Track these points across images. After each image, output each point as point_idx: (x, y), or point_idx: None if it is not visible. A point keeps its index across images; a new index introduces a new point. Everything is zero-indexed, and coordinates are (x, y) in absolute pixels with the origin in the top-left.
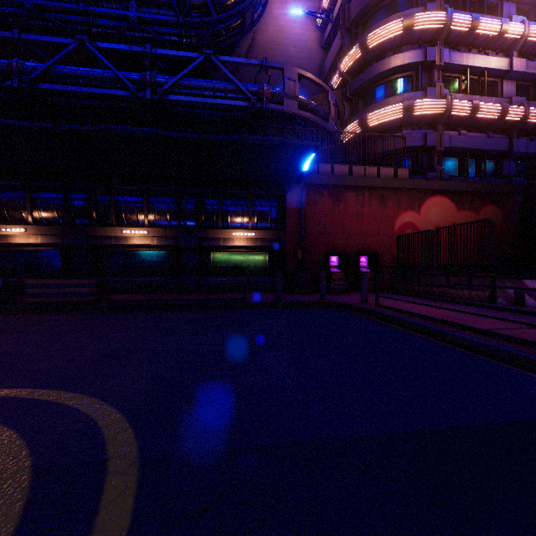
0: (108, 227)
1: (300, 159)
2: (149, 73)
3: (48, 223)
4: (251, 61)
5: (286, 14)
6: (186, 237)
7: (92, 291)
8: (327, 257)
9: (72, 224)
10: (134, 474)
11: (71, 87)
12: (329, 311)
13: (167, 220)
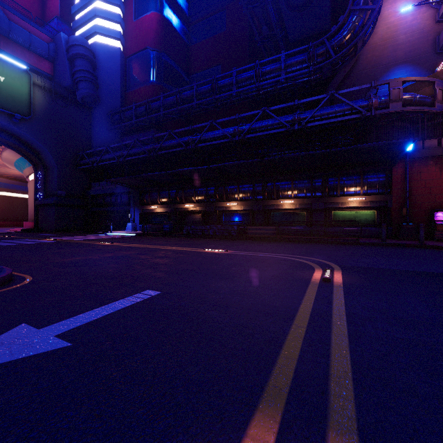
0: (273, 200)
1: (402, 147)
2: (296, 115)
3: (244, 199)
4: (362, 87)
5: (395, 11)
6: (316, 203)
7: (274, 232)
8: (431, 213)
9: (255, 199)
10: (336, 265)
11: (259, 133)
12: (423, 250)
13: (304, 193)
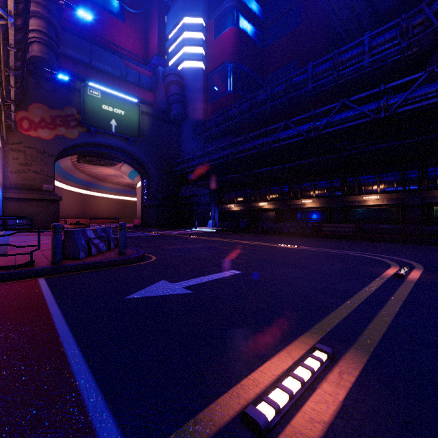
0: (354, 196)
1: None
2: (383, 102)
3: (321, 196)
4: None
5: None
6: (410, 198)
7: (353, 230)
8: None
9: (333, 195)
10: (420, 265)
11: (337, 127)
12: None
13: (393, 187)
